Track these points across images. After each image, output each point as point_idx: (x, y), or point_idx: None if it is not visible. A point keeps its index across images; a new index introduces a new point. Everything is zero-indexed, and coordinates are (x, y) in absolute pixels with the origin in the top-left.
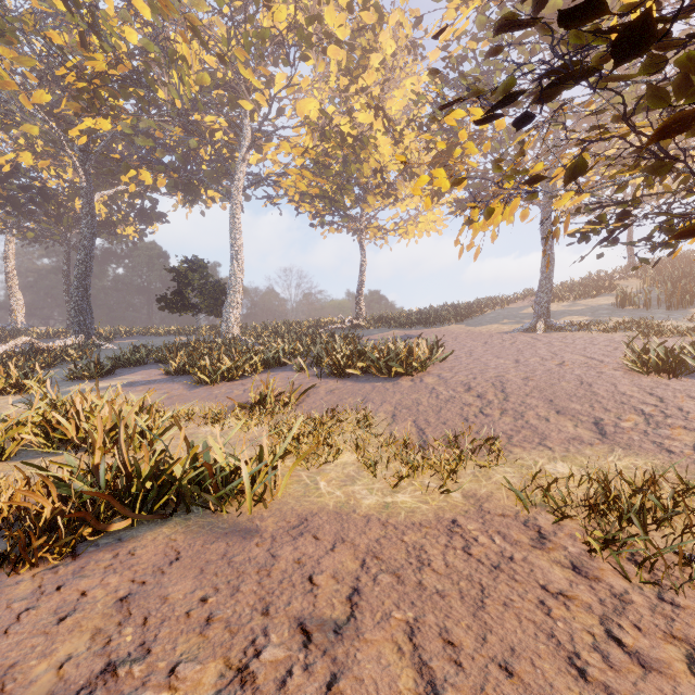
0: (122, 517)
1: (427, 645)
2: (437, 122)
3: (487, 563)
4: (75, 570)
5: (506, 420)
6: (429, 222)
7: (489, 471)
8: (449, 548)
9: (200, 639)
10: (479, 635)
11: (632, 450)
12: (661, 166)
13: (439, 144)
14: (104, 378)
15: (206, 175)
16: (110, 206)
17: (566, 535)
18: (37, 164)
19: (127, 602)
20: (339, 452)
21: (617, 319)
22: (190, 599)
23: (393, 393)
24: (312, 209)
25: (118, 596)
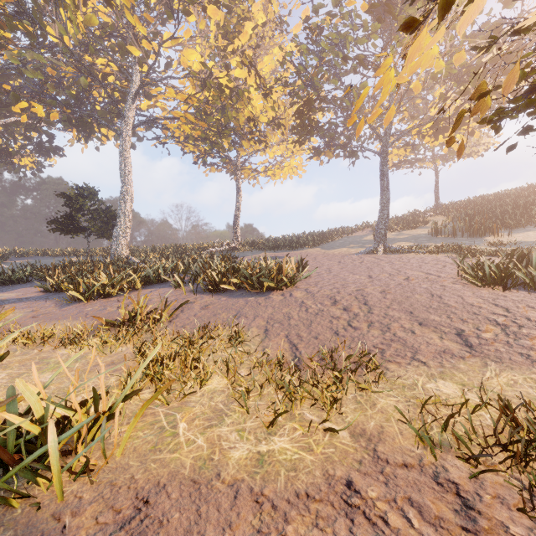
0: None
1: None
2: (300, 78)
3: None
4: None
5: (375, 333)
6: (292, 166)
7: (371, 395)
8: None
9: None
10: None
11: (504, 363)
12: None
13: None
14: None
15: (100, 114)
16: (5, 137)
17: (494, 499)
18: None
19: None
20: (206, 378)
21: (435, 244)
22: None
23: (265, 307)
24: (195, 149)
25: None
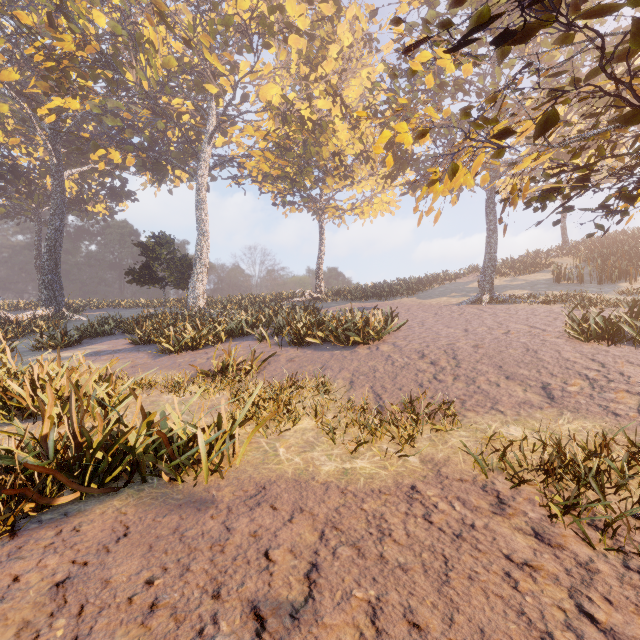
0: (71, 489)
1: (391, 629)
2: (391, 108)
3: (448, 531)
4: (11, 551)
5: (459, 386)
6: (383, 203)
7: (445, 436)
8: (409, 516)
9: (141, 630)
10: (446, 615)
11: (580, 413)
12: (638, 114)
13: (400, 100)
14: (71, 348)
15: (174, 156)
16: (80, 184)
17: (525, 500)
18: (8, 142)
19: (64, 587)
20: (298, 418)
21: (554, 293)
22: (134, 582)
23: (351, 361)
24: (274, 189)
25: (55, 581)
